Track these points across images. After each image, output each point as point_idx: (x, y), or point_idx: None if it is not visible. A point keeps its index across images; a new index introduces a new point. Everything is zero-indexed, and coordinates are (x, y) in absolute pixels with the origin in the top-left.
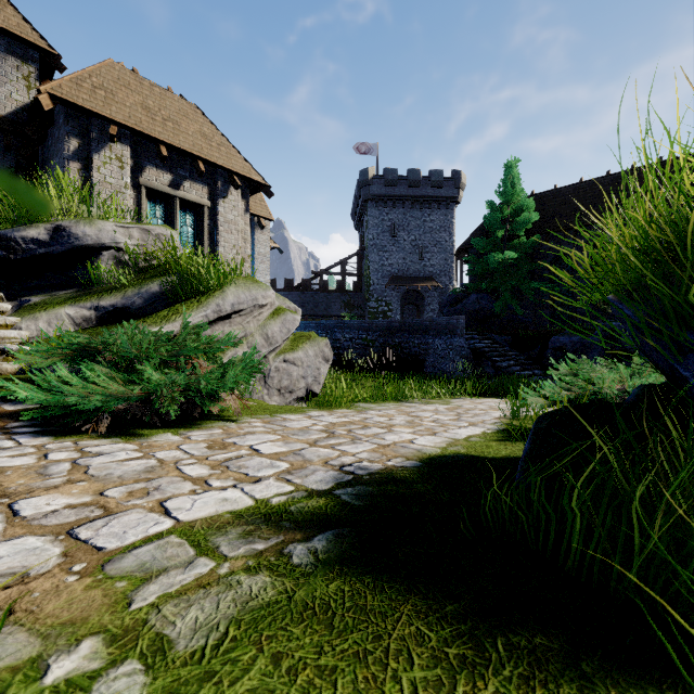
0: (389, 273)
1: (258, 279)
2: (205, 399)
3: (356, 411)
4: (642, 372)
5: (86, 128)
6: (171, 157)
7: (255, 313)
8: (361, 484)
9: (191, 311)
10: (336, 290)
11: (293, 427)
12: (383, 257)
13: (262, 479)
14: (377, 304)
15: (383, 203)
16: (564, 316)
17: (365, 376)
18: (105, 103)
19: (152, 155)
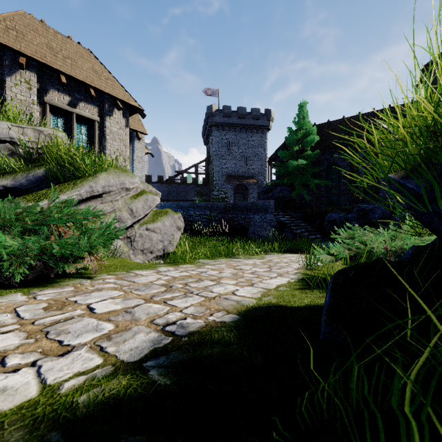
0: (226, 173)
1: (136, 174)
2: (59, 261)
3: (196, 266)
4: (397, 236)
5: (0, 57)
6: (70, 84)
7: (123, 194)
8: (177, 349)
9: (67, 191)
10: (192, 183)
11: (139, 282)
12: (222, 163)
13: (74, 350)
14: (218, 193)
15: (222, 128)
16: (334, 201)
17: (209, 240)
18: (16, 40)
19: (54, 82)
